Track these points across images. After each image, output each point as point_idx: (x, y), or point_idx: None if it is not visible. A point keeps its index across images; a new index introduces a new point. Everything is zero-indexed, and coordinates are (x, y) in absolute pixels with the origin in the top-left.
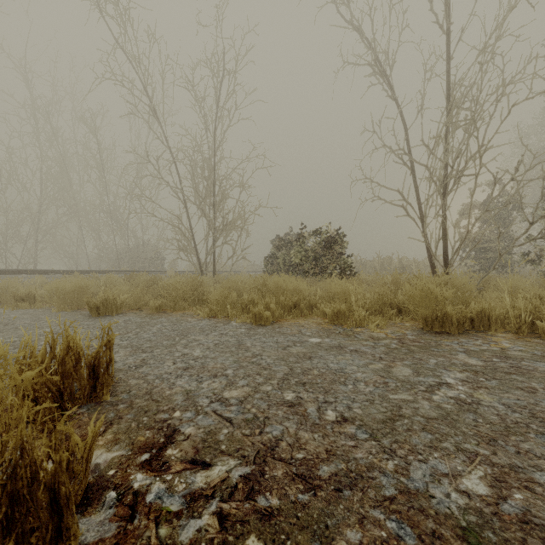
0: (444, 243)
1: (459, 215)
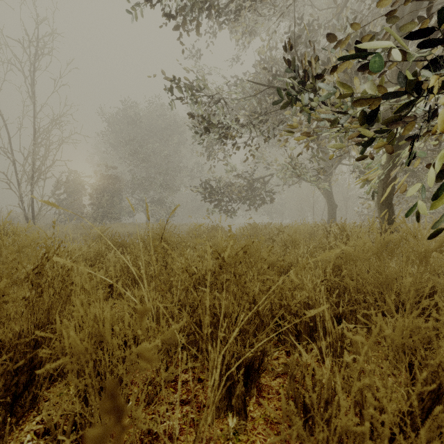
0: (33, 208)
1: (54, 187)
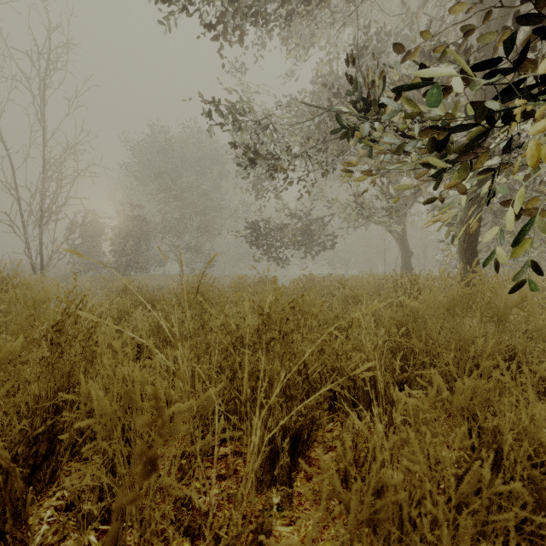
0: (41, 256)
1: (68, 230)
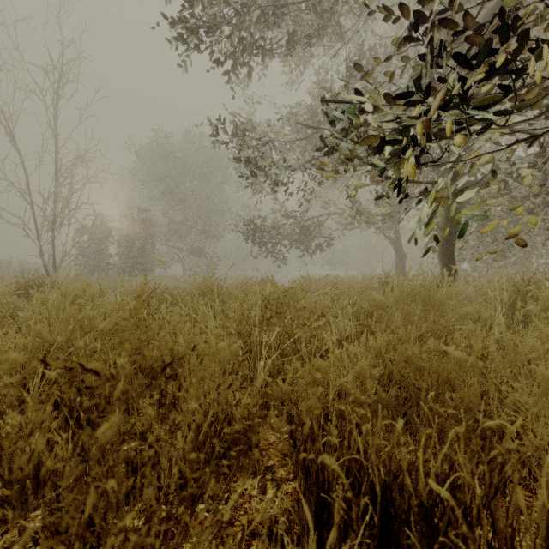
0: (54, 258)
1: (74, 233)
